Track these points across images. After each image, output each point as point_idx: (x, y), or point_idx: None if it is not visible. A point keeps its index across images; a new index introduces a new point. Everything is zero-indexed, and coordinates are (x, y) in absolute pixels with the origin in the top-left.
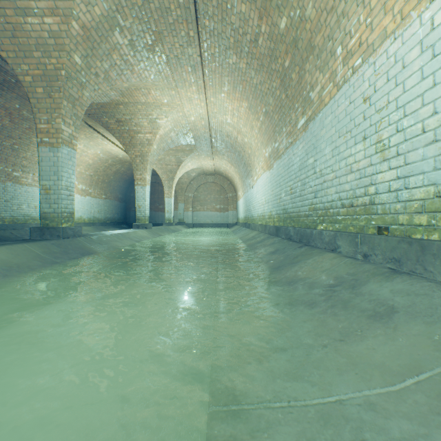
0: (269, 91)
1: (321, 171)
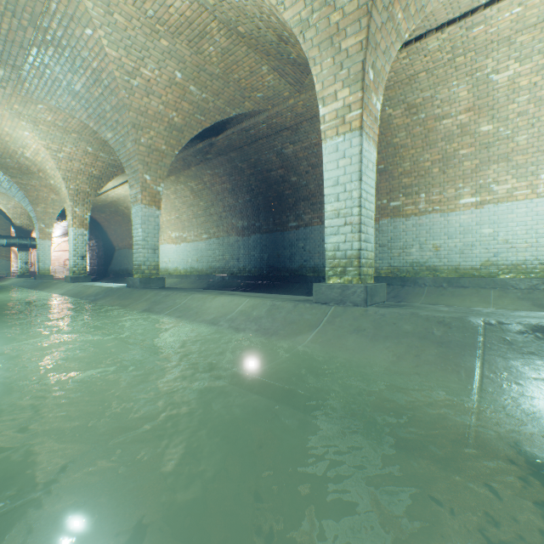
0: None
1: None
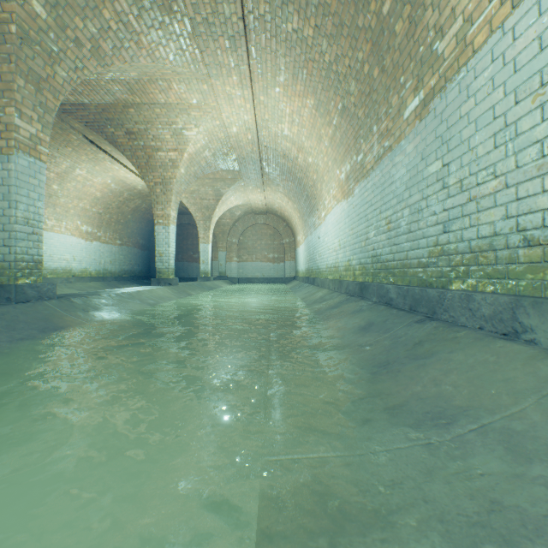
0: (350, 71)
1: (462, 180)
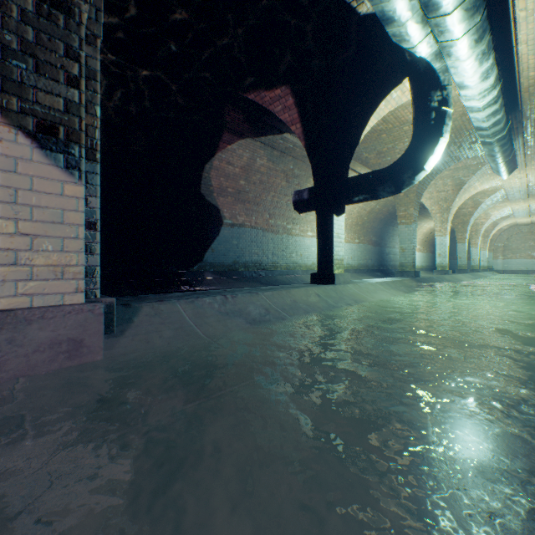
0: None
1: None
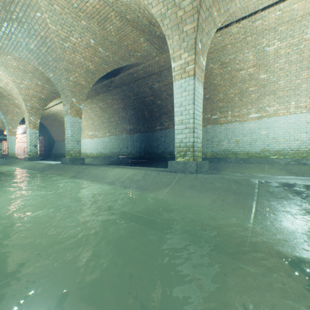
0: None
1: None
